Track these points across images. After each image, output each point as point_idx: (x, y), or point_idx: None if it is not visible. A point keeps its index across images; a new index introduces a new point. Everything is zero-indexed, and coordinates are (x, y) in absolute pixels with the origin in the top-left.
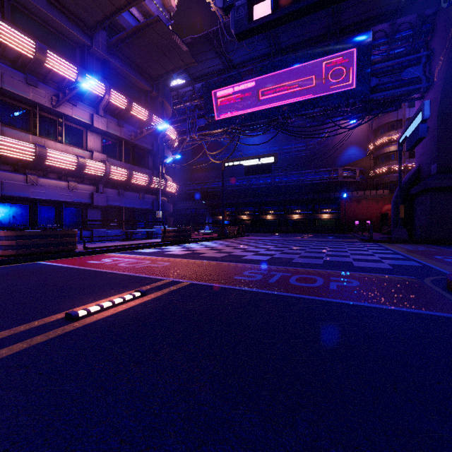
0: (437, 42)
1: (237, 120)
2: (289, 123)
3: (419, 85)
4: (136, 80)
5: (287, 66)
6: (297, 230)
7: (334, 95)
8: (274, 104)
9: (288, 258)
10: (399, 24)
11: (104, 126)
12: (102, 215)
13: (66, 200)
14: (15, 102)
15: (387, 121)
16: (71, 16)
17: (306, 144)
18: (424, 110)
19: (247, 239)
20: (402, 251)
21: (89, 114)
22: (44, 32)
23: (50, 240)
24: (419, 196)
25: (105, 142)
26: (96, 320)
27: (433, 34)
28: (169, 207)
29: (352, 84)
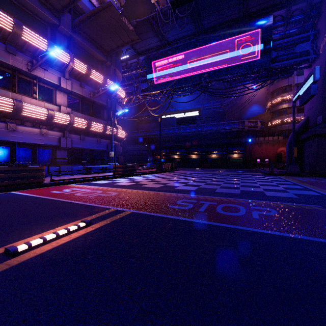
0: (322, 23)
1: (171, 84)
2: (209, 86)
3: (308, 57)
4: (94, 53)
5: (208, 43)
6: (215, 166)
7: (243, 65)
8: (198, 72)
9: (212, 189)
10: (293, 10)
11: (69, 86)
12: (67, 154)
13: (39, 143)
14: None
15: (281, 85)
16: (43, 1)
17: (221, 103)
18: (315, 73)
19: (178, 173)
20: (299, 183)
21: (57, 77)
22: (21, 13)
23: (22, 174)
24: (307, 140)
25: (70, 99)
26: (34, 257)
27: (319, 18)
28: (119, 149)
29: (257, 56)
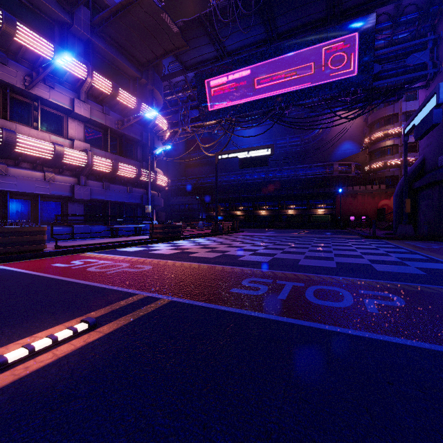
0: None
1: (231, 111)
2: (285, 114)
3: (425, 72)
4: (123, 65)
5: (285, 53)
6: (292, 226)
7: (334, 83)
8: (270, 94)
9: (293, 260)
10: (404, 6)
11: (87, 112)
12: (84, 209)
13: (41, 193)
14: None
15: (383, 115)
16: None
17: (301, 139)
18: (439, 93)
19: (242, 236)
20: (417, 250)
21: (69, 99)
22: (16, 5)
23: (9, 238)
24: (424, 190)
25: (89, 130)
26: None
27: (440, 17)
28: (159, 202)
29: (353, 71)
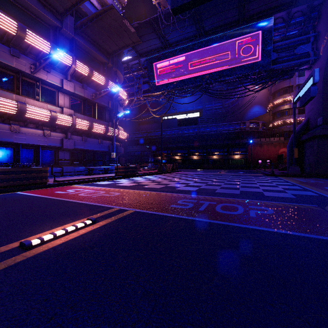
0: (322, 25)
1: (172, 85)
2: (210, 87)
3: (308, 58)
4: (96, 55)
5: (209, 45)
6: (216, 167)
7: (244, 66)
8: (199, 73)
9: (212, 189)
10: (293, 12)
11: (72, 88)
12: (70, 155)
13: (42, 144)
14: (2, 69)
15: (282, 86)
16: (46, 4)
17: (223, 104)
18: (314, 76)
19: (179, 174)
20: (298, 183)
21: (60, 79)
22: (25, 16)
23: (26, 175)
24: (308, 142)
25: (72, 100)
26: (47, 250)
27: (319, 20)
28: (121, 150)
29: (258, 58)
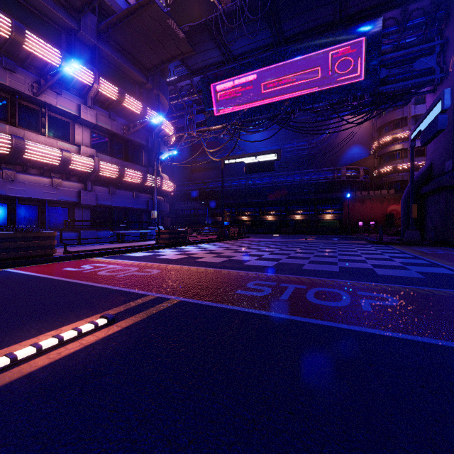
0: (453, 29)
1: (238, 115)
2: (292, 118)
3: (432, 76)
4: (129, 71)
5: (291, 57)
6: (299, 231)
7: (341, 88)
8: (277, 98)
9: (297, 264)
10: (411, 11)
11: (93, 118)
12: (91, 215)
13: (49, 199)
14: None
15: (392, 118)
16: None
17: (308, 143)
18: (444, 99)
19: (248, 241)
20: (421, 255)
21: (76, 105)
22: (24, 12)
23: (21, 243)
24: (431, 195)
25: (95, 136)
26: (17, 379)
27: (447, 22)
28: (165, 207)
29: (360, 76)
